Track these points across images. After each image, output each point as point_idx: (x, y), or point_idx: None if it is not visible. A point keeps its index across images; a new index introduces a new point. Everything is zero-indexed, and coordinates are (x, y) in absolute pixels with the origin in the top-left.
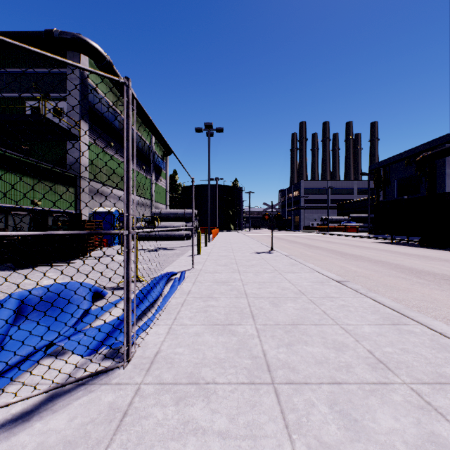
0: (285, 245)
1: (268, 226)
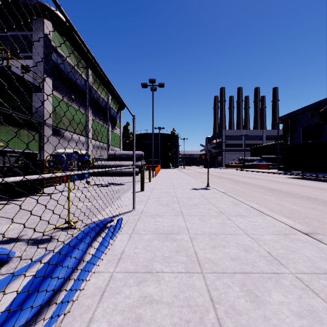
0: (215, 180)
1: (205, 164)
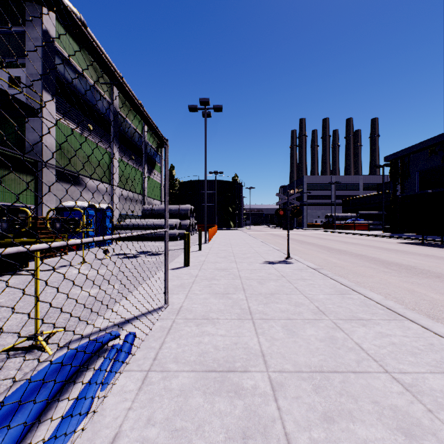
0: (297, 248)
1: (284, 224)
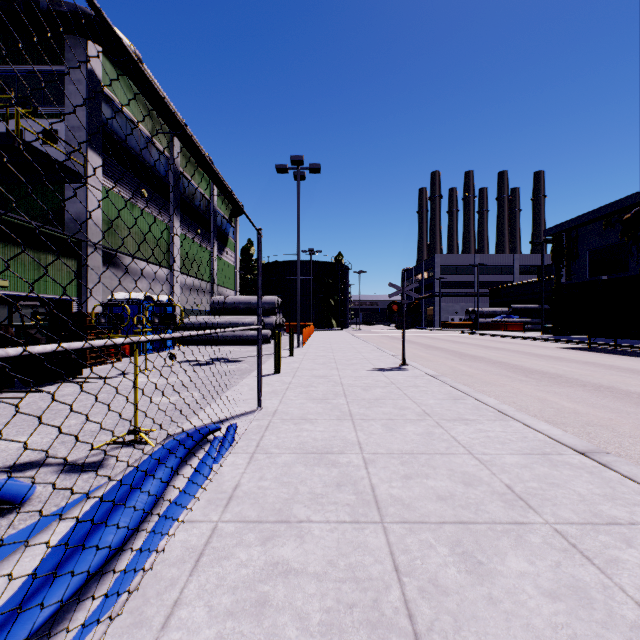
0: (420, 354)
1: (398, 322)
